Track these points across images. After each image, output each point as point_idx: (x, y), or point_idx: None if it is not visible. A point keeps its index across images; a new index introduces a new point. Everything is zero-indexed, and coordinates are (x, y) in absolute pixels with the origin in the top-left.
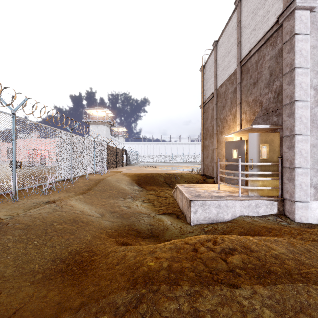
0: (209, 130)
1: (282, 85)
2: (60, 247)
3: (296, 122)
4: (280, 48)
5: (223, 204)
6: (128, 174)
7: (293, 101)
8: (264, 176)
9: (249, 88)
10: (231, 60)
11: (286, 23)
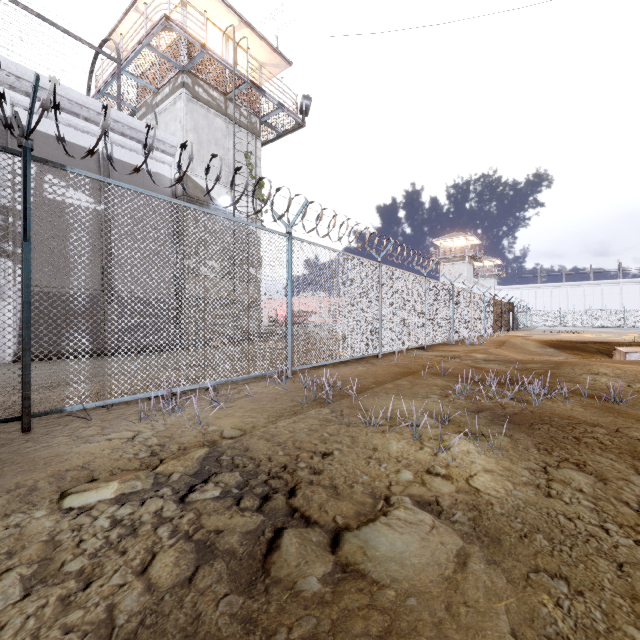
0: None
1: None
2: None
3: None
4: None
5: None
6: (533, 339)
7: None
8: None
9: None
10: None
11: None
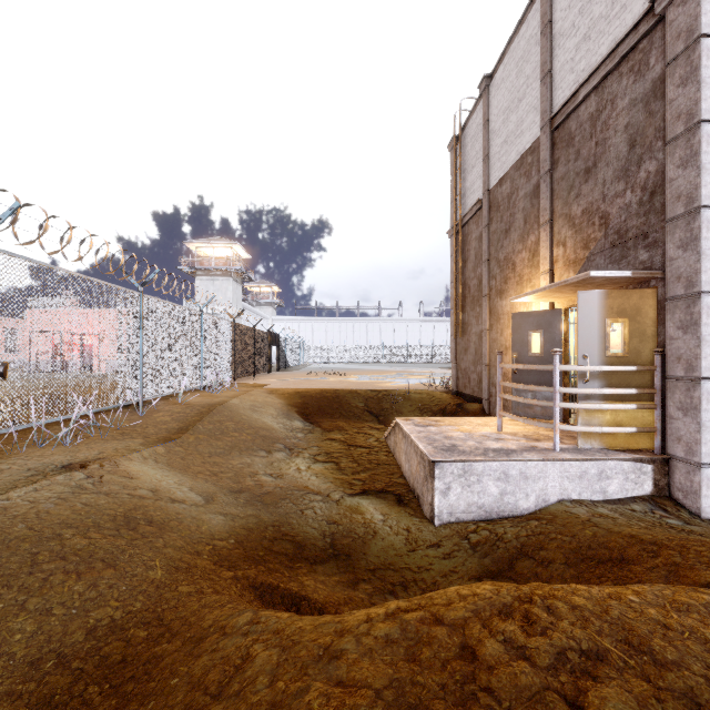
0: (470, 288)
1: (663, 169)
2: (67, 612)
3: (704, 261)
4: (658, 76)
5: (517, 471)
6: (281, 391)
7: (697, 208)
8: (616, 398)
9: (572, 183)
10: (527, 119)
11: (677, 9)
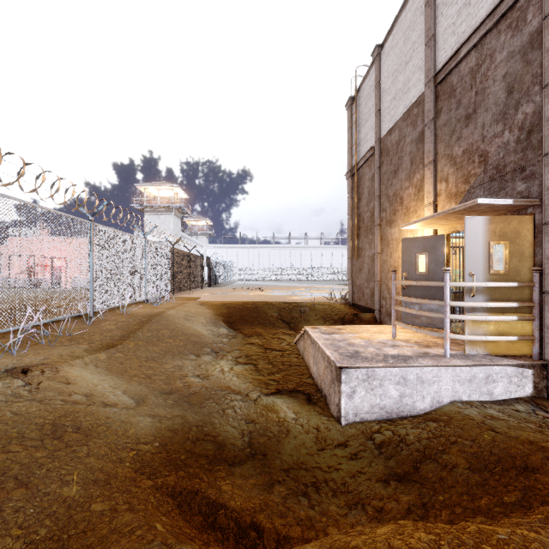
0: (364, 219)
1: (540, 110)
2: None
3: None
4: (535, 29)
5: (414, 376)
6: (211, 303)
7: None
8: (498, 311)
9: (454, 128)
10: (413, 78)
11: None
